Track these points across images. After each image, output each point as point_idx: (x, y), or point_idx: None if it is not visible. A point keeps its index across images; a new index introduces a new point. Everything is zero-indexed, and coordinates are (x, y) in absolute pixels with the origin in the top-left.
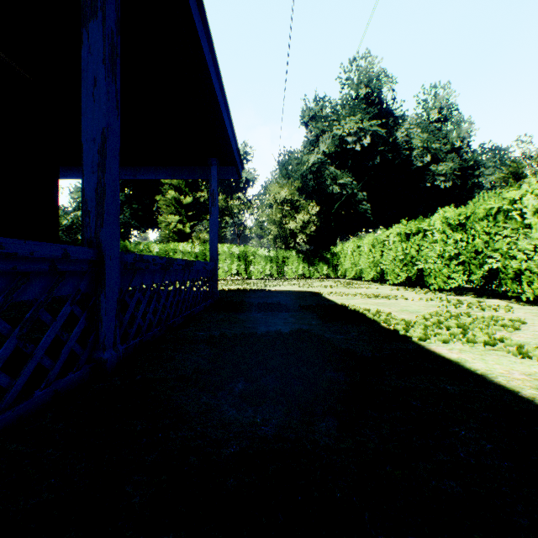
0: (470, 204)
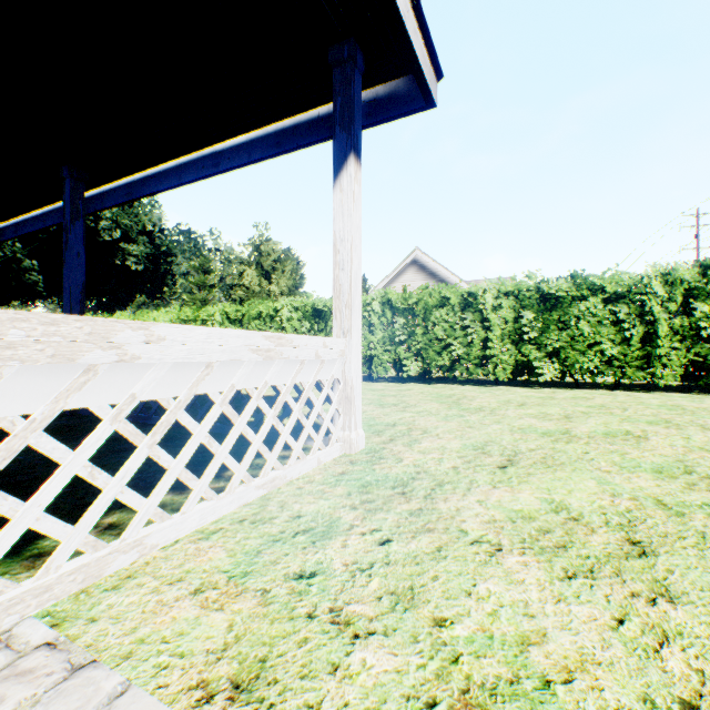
0: (138, 314)
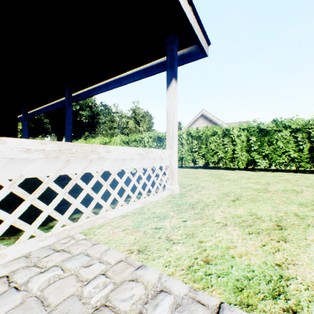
0: (87, 140)
